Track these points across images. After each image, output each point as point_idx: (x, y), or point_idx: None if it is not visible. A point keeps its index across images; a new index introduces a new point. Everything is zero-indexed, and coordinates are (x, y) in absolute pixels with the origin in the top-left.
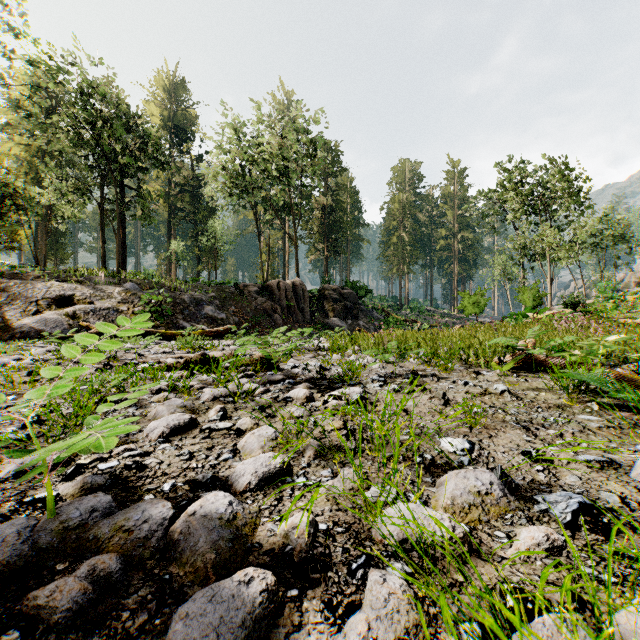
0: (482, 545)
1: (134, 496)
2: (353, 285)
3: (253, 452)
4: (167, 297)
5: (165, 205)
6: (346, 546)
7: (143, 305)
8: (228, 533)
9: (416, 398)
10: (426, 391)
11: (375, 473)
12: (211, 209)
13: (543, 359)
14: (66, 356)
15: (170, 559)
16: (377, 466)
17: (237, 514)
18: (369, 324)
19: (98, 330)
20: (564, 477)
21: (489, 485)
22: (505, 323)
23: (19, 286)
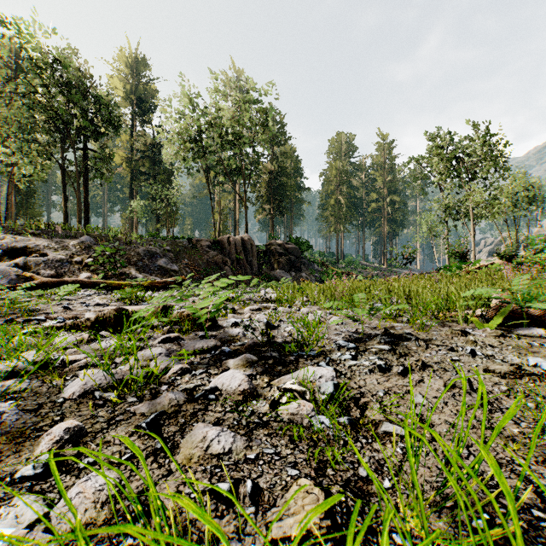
0: None
1: None
2: (296, 241)
3: None
4: (122, 250)
5: (128, 169)
6: None
7: (97, 257)
8: None
9: (421, 386)
10: (427, 369)
11: None
12: (169, 173)
13: (537, 314)
14: None
15: None
16: None
17: None
18: (311, 276)
19: None
20: None
21: None
22: (442, 274)
23: None
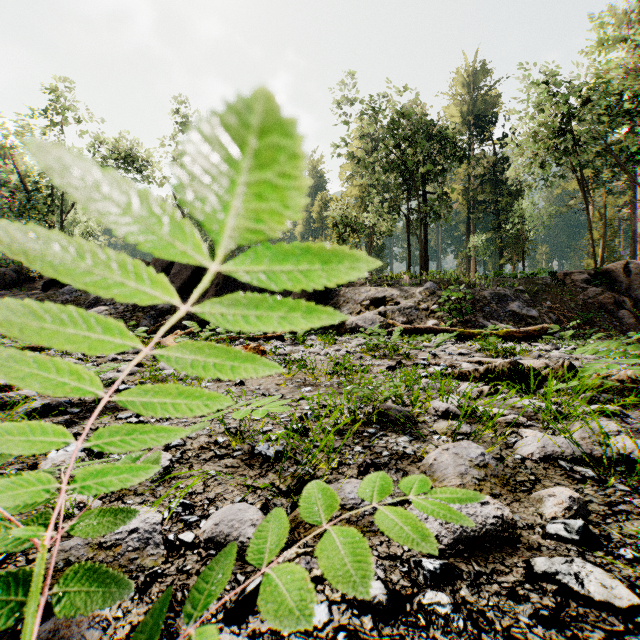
0: None
1: None
2: None
3: None
4: (465, 294)
5: (464, 202)
6: None
7: (441, 303)
8: None
9: None
10: None
11: None
12: (516, 192)
13: None
14: None
15: None
16: None
17: None
18: None
19: None
20: None
21: None
22: None
23: (350, 292)
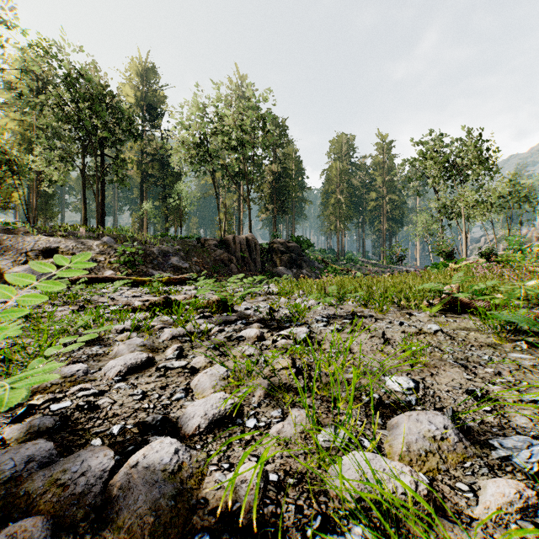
0: (446, 500)
1: (81, 440)
2: (297, 239)
3: (205, 391)
4: (139, 249)
5: (138, 172)
6: (299, 502)
7: (118, 256)
8: (171, 488)
9: (357, 337)
10: (366, 331)
11: (325, 413)
12: (177, 175)
13: (468, 302)
14: (1, 297)
15: (106, 519)
16: (326, 406)
17: (183, 464)
18: (311, 272)
19: (36, 269)
20: (513, 418)
21: (443, 429)
22: (428, 271)
23: (11, 239)
